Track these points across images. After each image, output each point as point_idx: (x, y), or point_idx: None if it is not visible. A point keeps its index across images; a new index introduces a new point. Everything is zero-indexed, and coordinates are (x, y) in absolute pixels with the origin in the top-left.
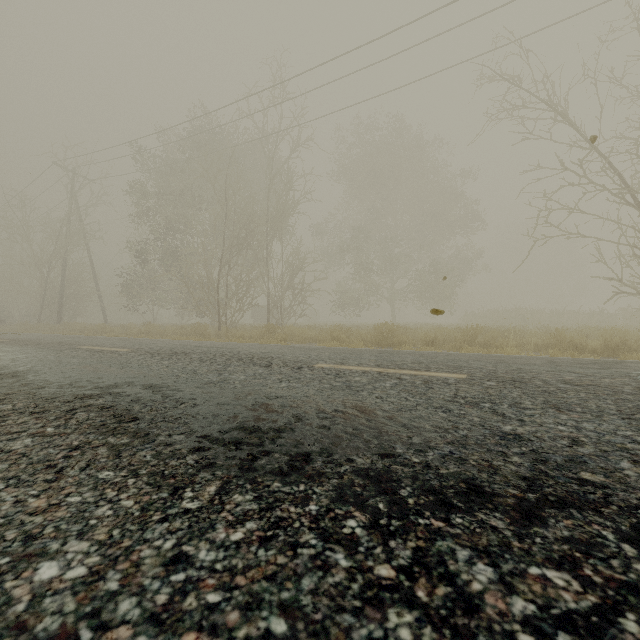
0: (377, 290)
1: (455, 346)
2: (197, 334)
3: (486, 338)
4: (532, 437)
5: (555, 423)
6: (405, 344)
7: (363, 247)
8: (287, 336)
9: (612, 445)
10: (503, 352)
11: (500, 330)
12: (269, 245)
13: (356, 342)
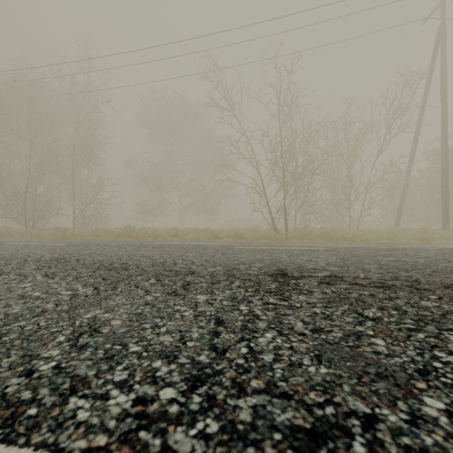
0: (167, 205)
1: (164, 238)
2: (3, 235)
3: (182, 233)
4: (0, 253)
5: (27, 251)
6: (140, 238)
7: (159, 176)
8: (66, 234)
9: (20, 253)
10: (169, 239)
11: (209, 230)
12: (75, 171)
13: (112, 237)
